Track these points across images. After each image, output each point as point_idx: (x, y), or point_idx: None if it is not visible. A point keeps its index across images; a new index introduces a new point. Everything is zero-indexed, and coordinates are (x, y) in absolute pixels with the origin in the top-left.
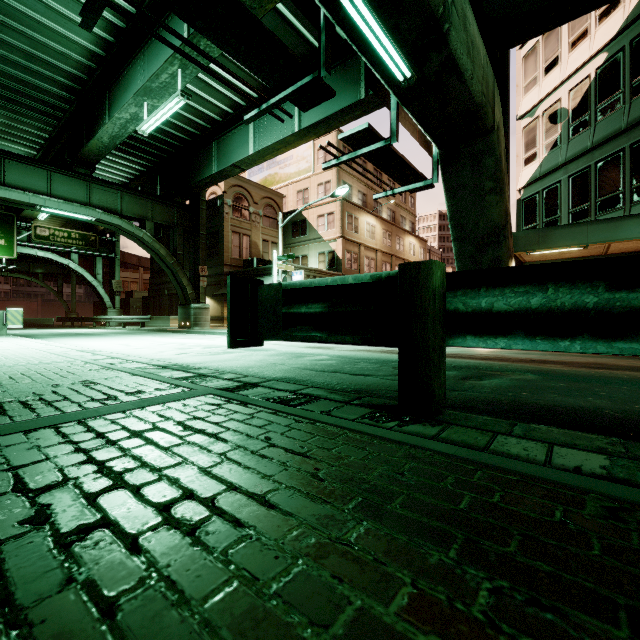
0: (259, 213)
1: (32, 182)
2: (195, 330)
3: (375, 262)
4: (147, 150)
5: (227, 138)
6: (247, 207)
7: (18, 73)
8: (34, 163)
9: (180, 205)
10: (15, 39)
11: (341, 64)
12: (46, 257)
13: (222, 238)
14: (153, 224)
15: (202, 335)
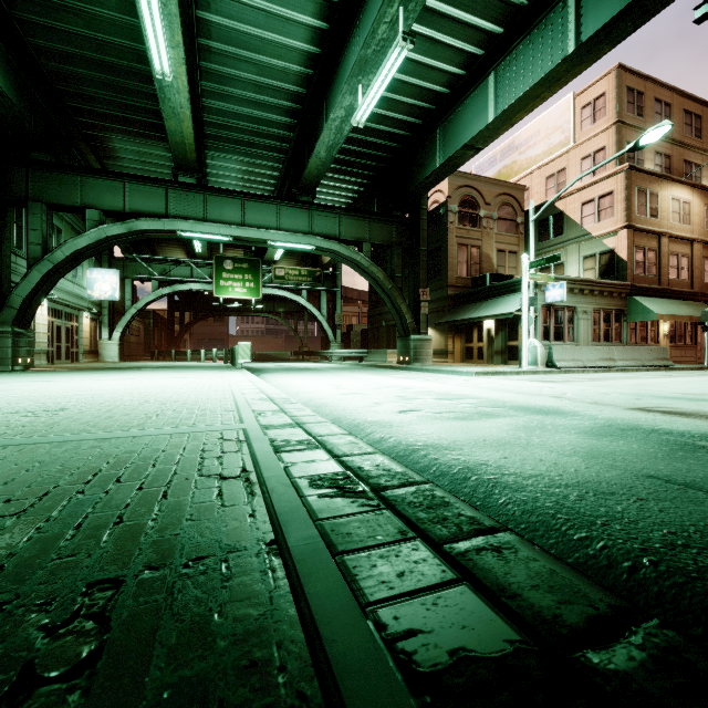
0: (492, 216)
1: (265, 219)
2: (416, 367)
3: (689, 260)
4: (364, 164)
5: (456, 115)
6: (476, 211)
7: (252, 111)
8: (266, 200)
9: (398, 220)
10: (246, 71)
11: None
12: (282, 295)
13: (445, 254)
14: (370, 245)
15: (425, 374)
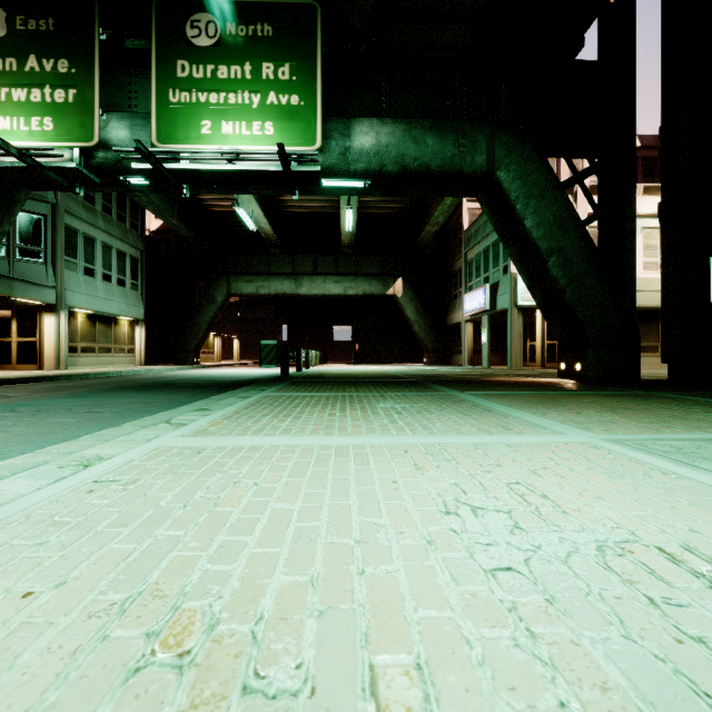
0: None
1: None
2: None
3: None
4: None
5: None
6: None
7: None
8: None
9: None
10: None
11: None
12: None
13: None
14: None
15: None
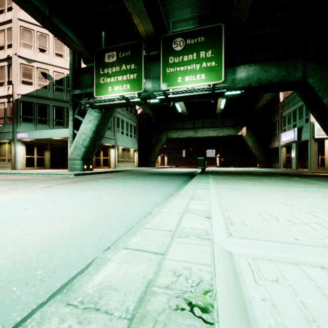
0: None
1: None
2: None
3: None
4: None
5: None
6: None
7: None
8: None
9: None
10: None
11: None
12: None
13: None
14: None
15: None
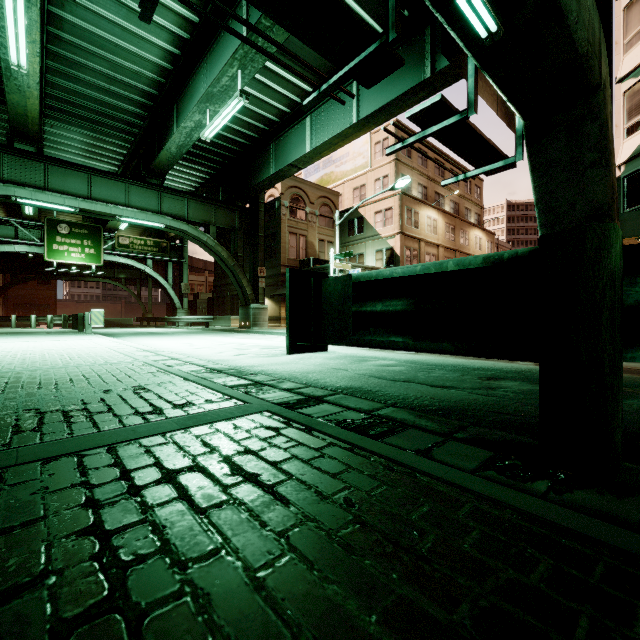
0: (315, 213)
1: (113, 195)
2: (254, 330)
3: (437, 258)
4: (210, 158)
5: (284, 138)
6: (303, 207)
7: (101, 96)
8: (115, 177)
9: (240, 209)
10: (98, 64)
11: (403, 45)
12: (126, 263)
13: (279, 239)
14: (216, 228)
15: (260, 335)
